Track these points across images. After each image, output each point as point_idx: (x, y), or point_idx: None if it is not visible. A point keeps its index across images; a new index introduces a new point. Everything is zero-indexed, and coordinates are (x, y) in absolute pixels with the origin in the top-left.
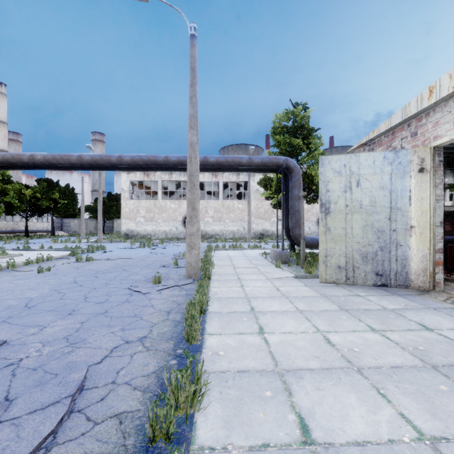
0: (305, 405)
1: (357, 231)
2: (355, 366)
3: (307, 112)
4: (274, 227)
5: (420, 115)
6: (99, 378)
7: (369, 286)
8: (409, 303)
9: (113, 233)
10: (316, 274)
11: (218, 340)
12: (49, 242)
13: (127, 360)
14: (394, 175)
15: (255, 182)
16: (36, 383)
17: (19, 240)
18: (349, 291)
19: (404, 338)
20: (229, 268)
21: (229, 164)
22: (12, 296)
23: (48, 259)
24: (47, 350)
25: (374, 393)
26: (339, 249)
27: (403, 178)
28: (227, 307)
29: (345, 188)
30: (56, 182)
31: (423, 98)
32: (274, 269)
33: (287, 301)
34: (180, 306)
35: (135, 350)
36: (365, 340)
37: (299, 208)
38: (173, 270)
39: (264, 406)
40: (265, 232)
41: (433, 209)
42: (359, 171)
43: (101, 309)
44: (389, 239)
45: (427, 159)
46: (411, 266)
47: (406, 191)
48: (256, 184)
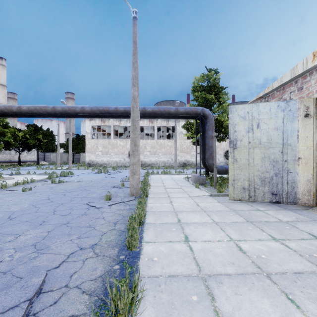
0: (226, 310)
1: (257, 161)
2: (264, 272)
3: (218, 75)
4: (193, 158)
5: (305, 74)
6: (55, 282)
7: (266, 203)
8: (299, 216)
9: (80, 163)
10: (225, 193)
11: (153, 248)
12: (34, 169)
13: (79, 264)
14: (285, 119)
15: (180, 127)
16: (3, 286)
17: (14, 167)
18: (251, 207)
19: (300, 246)
20: (161, 188)
21: (161, 112)
22: (0, 209)
23: (31, 181)
24: (18, 255)
25: (283, 298)
26: (243, 175)
27: (293, 121)
28: (160, 219)
29: (248, 129)
30: (40, 127)
31: (308, 61)
32: (194, 189)
33: (205, 215)
34: (124, 218)
35: (87, 255)
36: (269, 248)
37: (212, 145)
38: (120, 190)
39: (192, 310)
40: (187, 162)
41: (316, 145)
42: (259, 116)
43: (65, 220)
44: (281, 167)
45: (311, 107)
46: (298, 188)
47: (294, 131)
48: (180, 128)
